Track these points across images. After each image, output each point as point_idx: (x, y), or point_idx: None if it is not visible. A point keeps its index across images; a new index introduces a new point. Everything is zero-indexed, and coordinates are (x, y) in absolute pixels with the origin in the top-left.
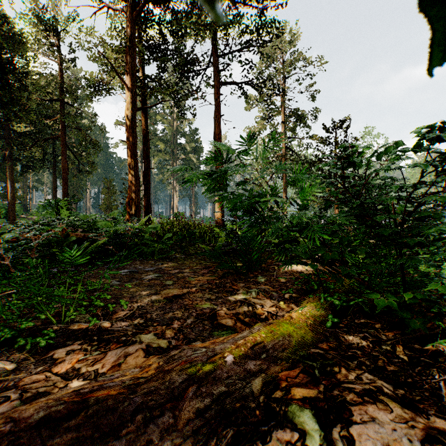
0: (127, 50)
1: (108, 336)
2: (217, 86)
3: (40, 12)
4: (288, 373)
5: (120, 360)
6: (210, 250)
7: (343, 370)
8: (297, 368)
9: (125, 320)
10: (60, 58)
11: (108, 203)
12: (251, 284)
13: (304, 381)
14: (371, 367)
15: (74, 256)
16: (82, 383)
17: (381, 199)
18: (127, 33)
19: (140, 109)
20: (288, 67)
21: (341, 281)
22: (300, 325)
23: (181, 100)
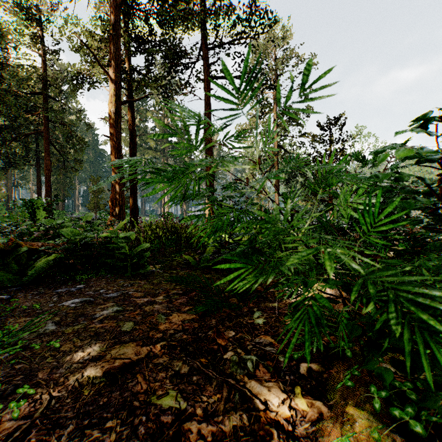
0: (110, 39)
1: None
2: (207, 81)
3: (20, 0)
4: None
5: None
6: (196, 262)
7: None
8: None
9: None
10: (42, 49)
11: (95, 201)
12: (245, 332)
13: None
14: None
15: None
16: None
17: None
18: (110, 20)
19: (124, 102)
20: (280, 64)
21: None
22: None
23: (170, 95)
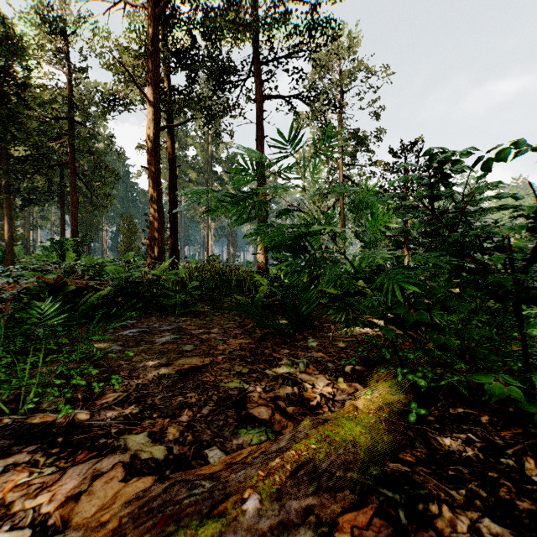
0: (148, 55)
1: (80, 436)
2: (259, 101)
3: (44, 11)
4: (355, 517)
5: (83, 486)
6: (248, 302)
7: (446, 509)
8: (368, 506)
9: (113, 407)
10: (68, 67)
11: (127, 244)
12: (299, 350)
13: (381, 535)
14: (489, 502)
15: (46, 314)
16: (5, 536)
17: (489, 231)
18: (148, 34)
19: (164, 127)
20: (346, 78)
21: (431, 354)
22: (369, 417)
23: (216, 118)
